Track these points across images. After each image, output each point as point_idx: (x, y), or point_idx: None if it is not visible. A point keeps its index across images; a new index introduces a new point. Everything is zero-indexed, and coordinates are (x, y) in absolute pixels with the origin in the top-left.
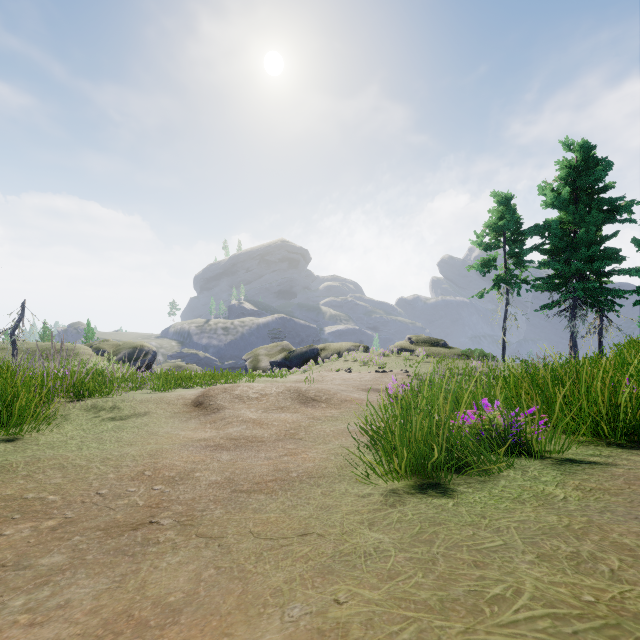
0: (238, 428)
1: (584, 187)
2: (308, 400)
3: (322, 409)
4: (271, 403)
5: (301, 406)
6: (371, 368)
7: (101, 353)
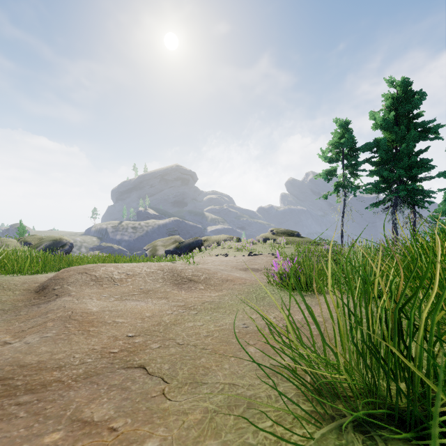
0: (37, 337)
1: (404, 113)
2: (183, 281)
3: (199, 291)
4: (136, 285)
5: (173, 288)
6: (243, 253)
7: (26, 245)
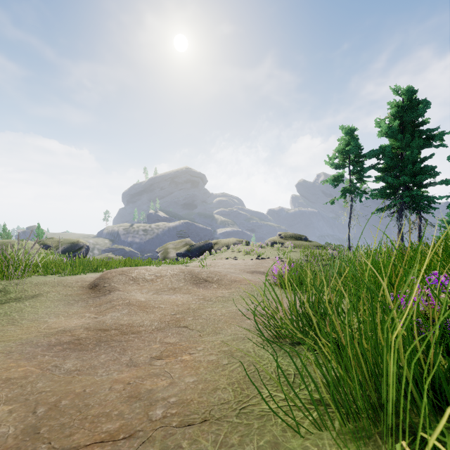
0: (117, 313)
1: (409, 121)
2: (200, 281)
3: (213, 289)
4: (164, 284)
5: (193, 287)
6: (252, 256)
7: (46, 247)
